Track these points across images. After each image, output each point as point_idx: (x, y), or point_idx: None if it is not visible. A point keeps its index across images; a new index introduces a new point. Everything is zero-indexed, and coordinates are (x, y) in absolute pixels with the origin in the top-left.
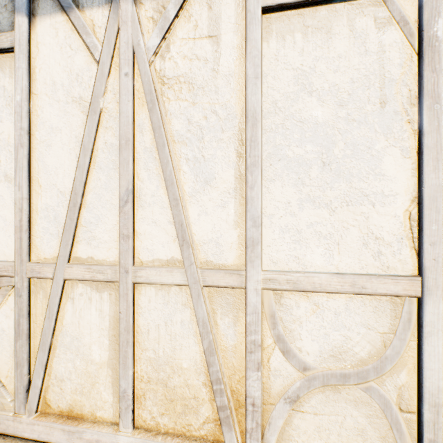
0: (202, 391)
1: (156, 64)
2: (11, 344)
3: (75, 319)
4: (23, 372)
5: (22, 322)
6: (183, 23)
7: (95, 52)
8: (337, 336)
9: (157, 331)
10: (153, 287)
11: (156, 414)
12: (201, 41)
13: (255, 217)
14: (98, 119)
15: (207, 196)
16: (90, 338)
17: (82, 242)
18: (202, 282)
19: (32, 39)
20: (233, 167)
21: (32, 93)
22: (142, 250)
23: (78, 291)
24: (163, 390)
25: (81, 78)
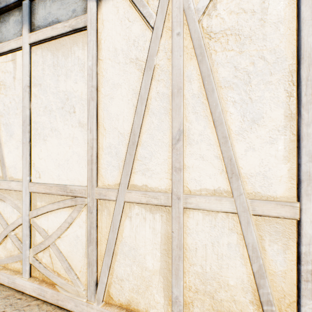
0: (249, 308)
1: (203, 23)
2: (83, 247)
3: (132, 233)
4: (93, 270)
5: (92, 233)
6: None
7: (150, 20)
8: None
9: (204, 250)
10: (200, 212)
11: None
12: None
13: (311, 152)
14: (152, 74)
15: (254, 134)
16: (144, 250)
17: (138, 173)
18: (251, 211)
19: (98, 18)
20: (282, 107)
21: (98, 59)
22: (190, 181)
23: (134, 211)
24: (210, 301)
25: (137, 43)
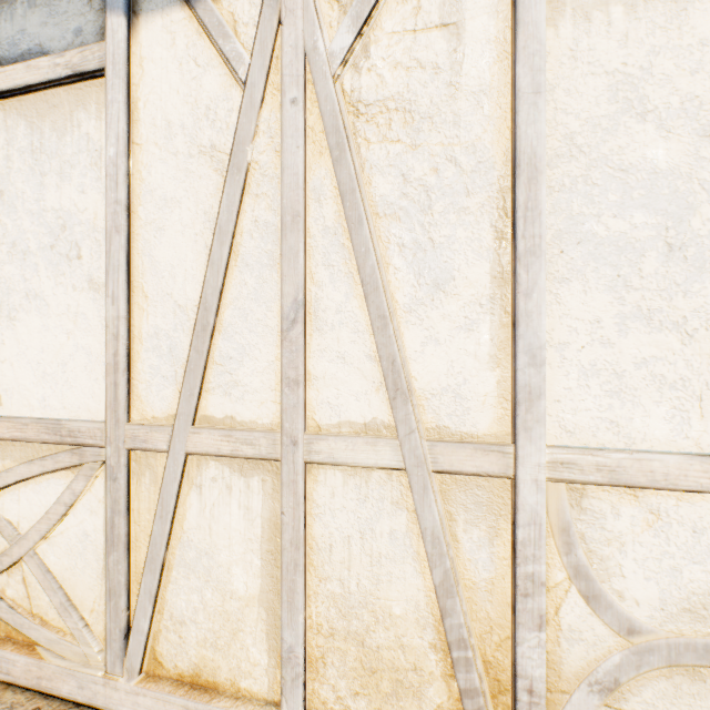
0: (429, 658)
1: (344, 81)
2: (99, 557)
3: (204, 521)
4: (119, 605)
5: (118, 523)
6: (393, 6)
7: (238, 68)
8: (698, 574)
9: (346, 548)
10: (339, 471)
11: (344, 692)
12: (426, 35)
13: (533, 347)
14: (244, 181)
15: (438, 311)
16: (229, 555)
17: (216, 391)
18: (431, 465)
19: (132, 53)
20: (488, 258)
21: (132, 143)
22: (320, 406)
23: (209, 474)
24: (357, 651)
25: (213, 113)
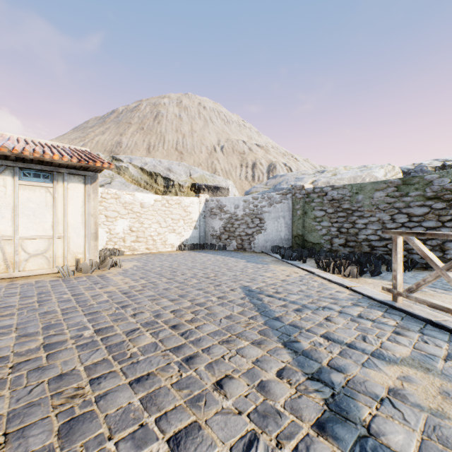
0: (2, 263)
1: None
2: None
3: None
4: None
5: None
6: None
7: None
8: (37, 247)
9: None
10: None
11: None
12: (1, 187)
13: (17, 225)
14: None
15: (3, 221)
16: None
17: None
18: (2, 239)
19: None
20: (11, 215)
21: None
22: None
23: None
24: None
25: None
